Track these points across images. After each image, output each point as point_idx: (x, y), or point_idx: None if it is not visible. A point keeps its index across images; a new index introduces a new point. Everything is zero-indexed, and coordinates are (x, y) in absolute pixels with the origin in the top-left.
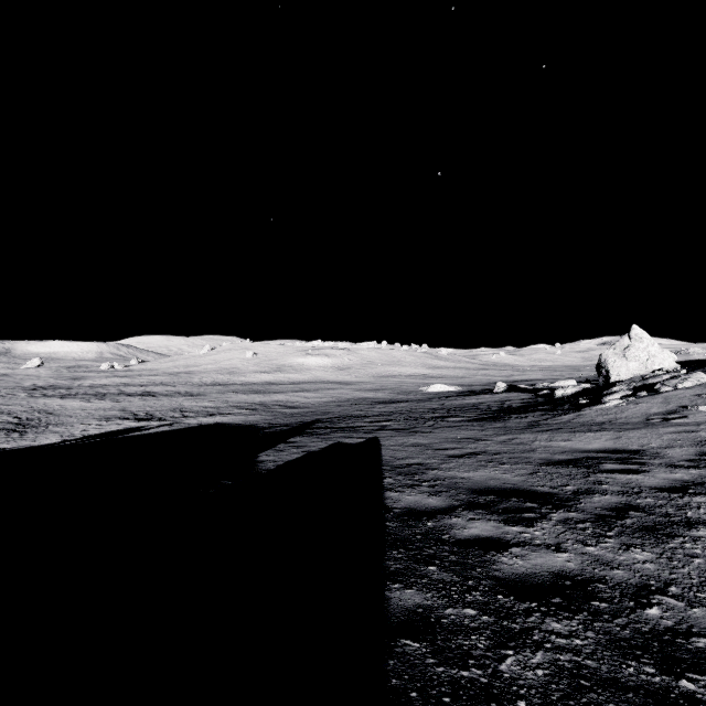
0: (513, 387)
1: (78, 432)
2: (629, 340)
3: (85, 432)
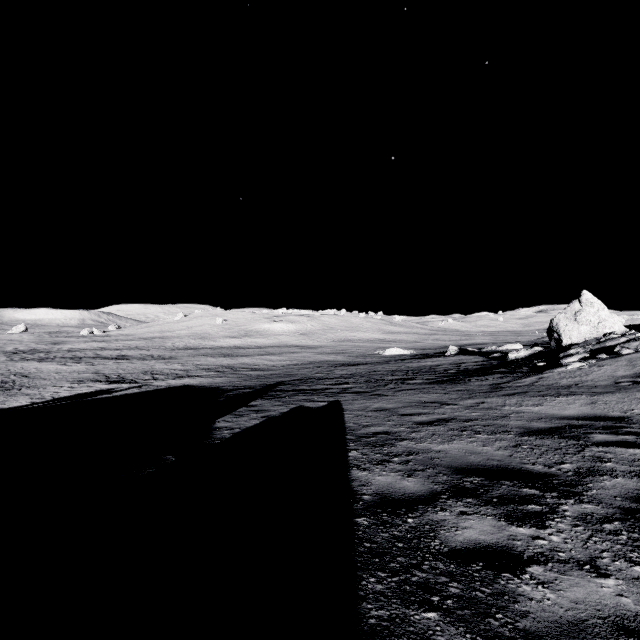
0: (464, 351)
1: (49, 395)
2: (579, 305)
3: (55, 395)
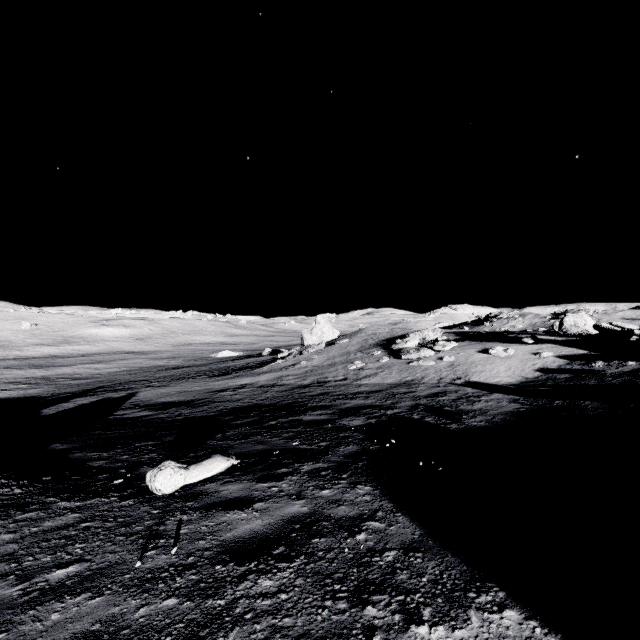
0: (275, 351)
1: None
2: (315, 323)
3: None
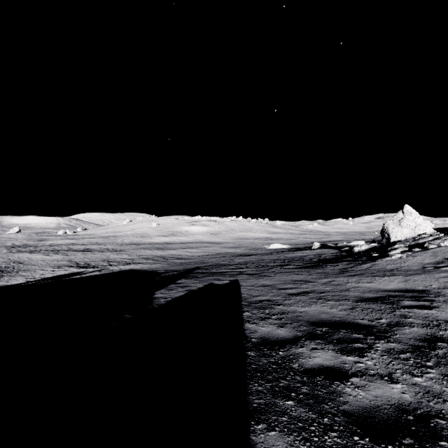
0: (324, 245)
1: (38, 276)
2: (402, 214)
3: (42, 276)
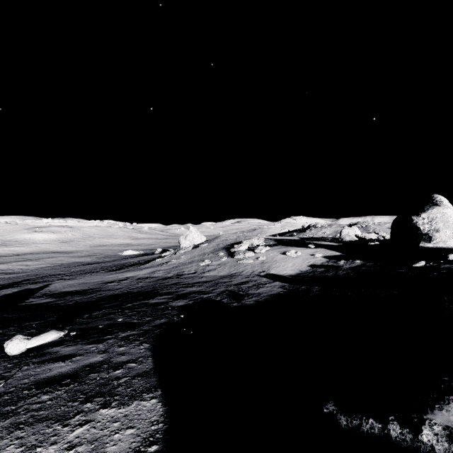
0: (164, 251)
1: None
2: (189, 232)
3: None
